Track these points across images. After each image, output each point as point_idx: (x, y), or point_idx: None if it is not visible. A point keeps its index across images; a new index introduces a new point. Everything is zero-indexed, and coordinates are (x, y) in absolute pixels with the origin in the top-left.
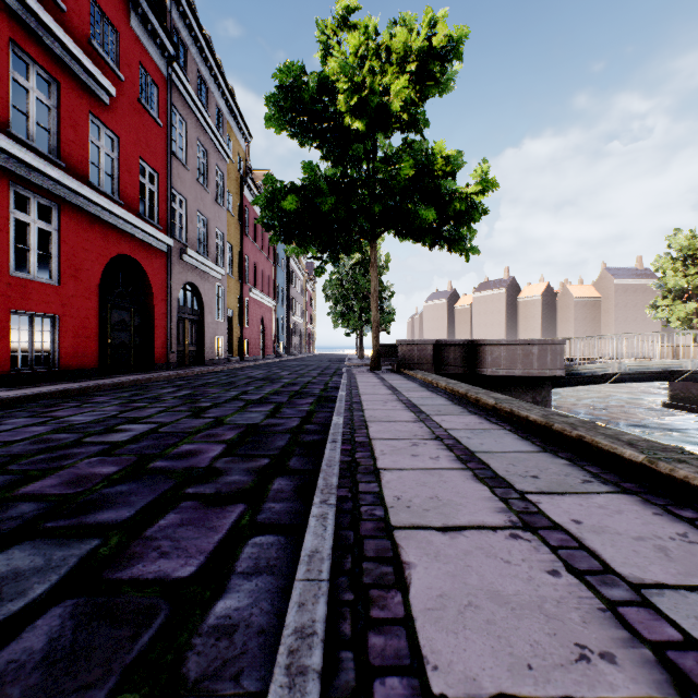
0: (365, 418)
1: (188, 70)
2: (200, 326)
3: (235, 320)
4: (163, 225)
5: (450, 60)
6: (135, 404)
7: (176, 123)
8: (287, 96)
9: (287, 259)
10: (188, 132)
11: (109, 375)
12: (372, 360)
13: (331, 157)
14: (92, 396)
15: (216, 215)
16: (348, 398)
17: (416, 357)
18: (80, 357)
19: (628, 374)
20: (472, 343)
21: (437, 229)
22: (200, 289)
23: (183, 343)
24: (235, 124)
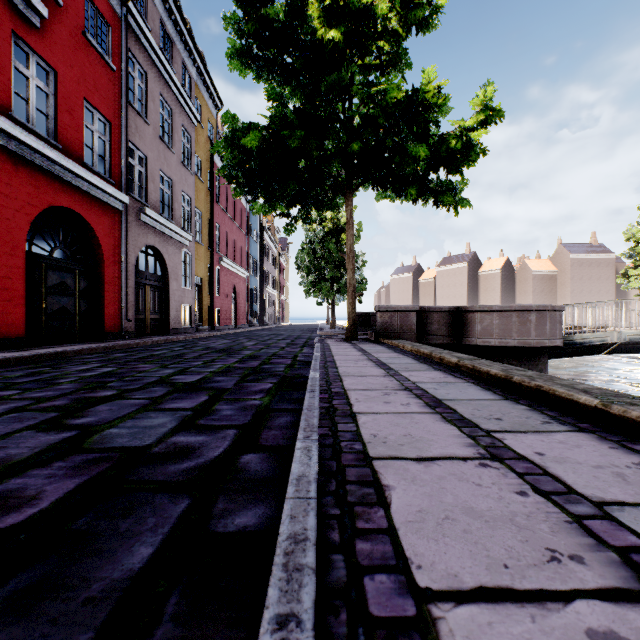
0: (365, 444)
1: (148, 17)
2: (164, 293)
3: (204, 288)
4: (116, 179)
5: None
6: None
7: (134, 72)
8: (249, 15)
9: (260, 231)
10: (148, 84)
11: (40, 346)
12: (347, 328)
13: (301, 94)
14: None
15: (182, 178)
16: (324, 384)
17: (396, 325)
18: None
19: (625, 344)
20: (459, 309)
21: (423, 178)
22: (163, 254)
23: (144, 310)
24: (204, 89)
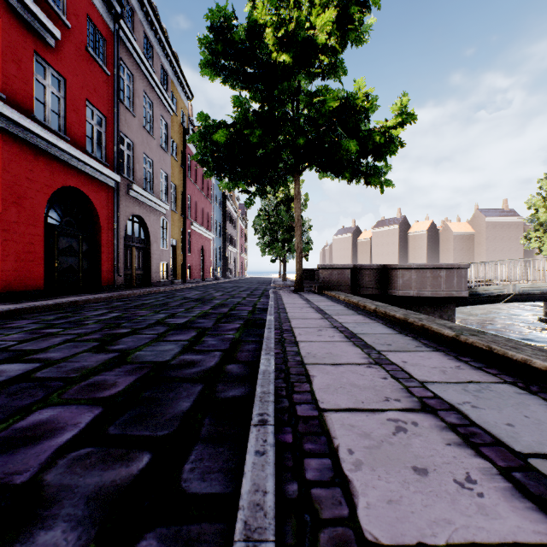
0: (302, 357)
1: (134, 30)
2: (146, 253)
3: (178, 248)
4: (110, 162)
5: (369, 6)
6: (48, 329)
7: (123, 75)
8: (218, 38)
9: (223, 200)
10: (134, 84)
11: (54, 296)
12: (296, 282)
13: (259, 97)
14: (14, 319)
15: (161, 158)
16: (277, 324)
17: (335, 279)
18: (23, 279)
19: (520, 295)
20: (385, 267)
21: (356, 164)
22: (146, 221)
23: (131, 267)
24: (178, 84)
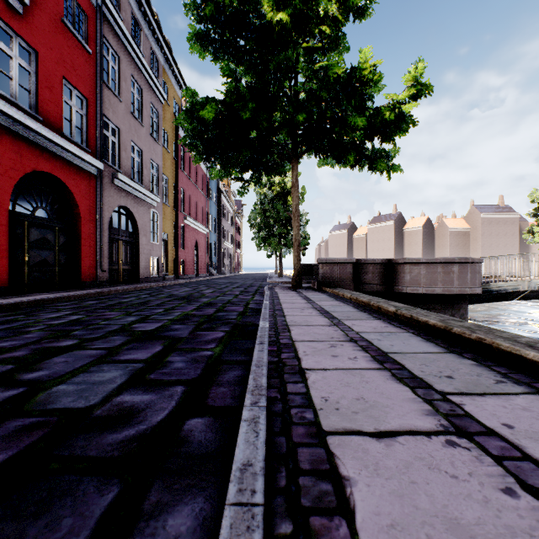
0: (317, 412)
1: (121, 8)
2: (134, 247)
3: (170, 243)
4: (92, 148)
5: None
6: None
7: (108, 56)
8: (206, 2)
9: (219, 194)
10: (121, 66)
11: (22, 294)
12: (293, 278)
13: (252, 72)
14: None
15: (151, 148)
16: (272, 335)
17: (336, 275)
18: None
19: (534, 291)
20: (390, 261)
21: (360, 146)
22: (134, 213)
23: (117, 262)
24: (170, 72)
